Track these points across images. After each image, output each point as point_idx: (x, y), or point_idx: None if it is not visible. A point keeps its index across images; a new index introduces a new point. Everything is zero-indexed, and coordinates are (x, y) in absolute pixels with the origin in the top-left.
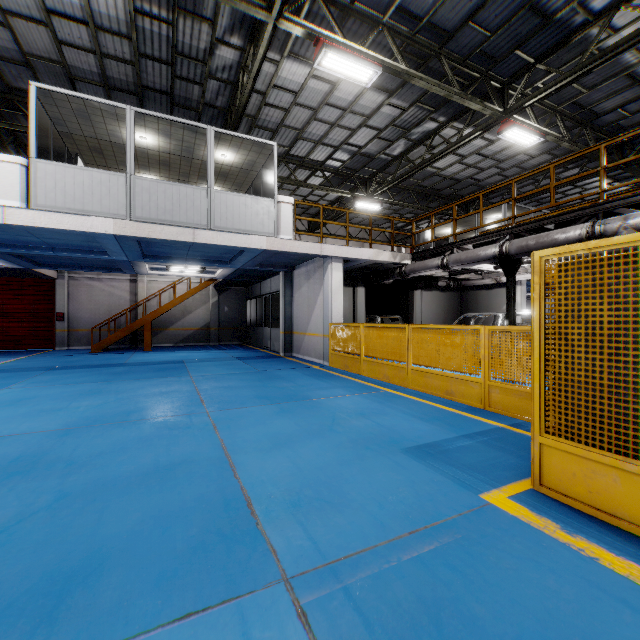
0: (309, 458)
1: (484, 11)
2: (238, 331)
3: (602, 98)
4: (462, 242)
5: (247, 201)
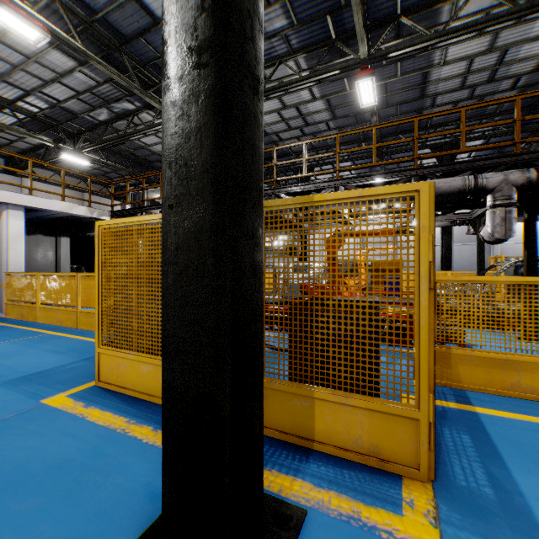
0: None
1: (151, 35)
2: None
3: None
4: (148, 207)
5: None
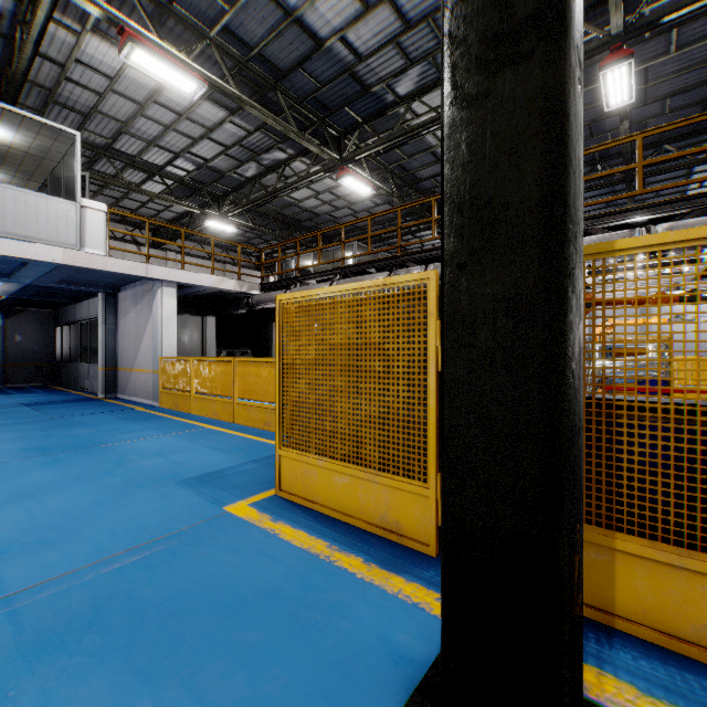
0: (56, 505)
1: (311, 62)
2: (41, 368)
3: (420, 167)
4: (304, 277)
5: (31, 199)
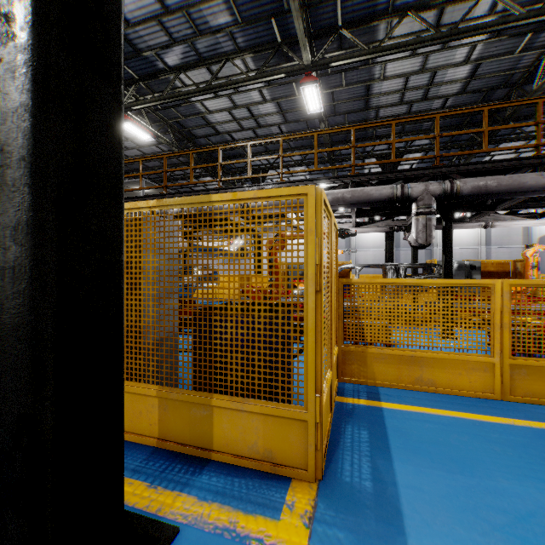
0: None
1: None
2: None
3: (194, 126)
4: None
5: None
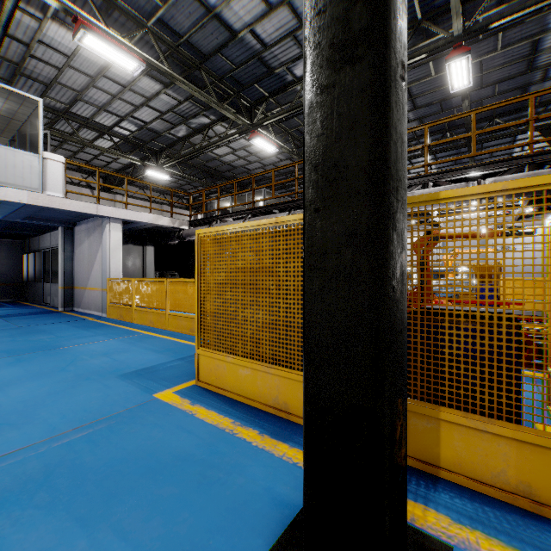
0: (19, 395)
1: (228, 49)
2: (12, 287)
3: None
4: (223, 216)
5: (1, 151)
